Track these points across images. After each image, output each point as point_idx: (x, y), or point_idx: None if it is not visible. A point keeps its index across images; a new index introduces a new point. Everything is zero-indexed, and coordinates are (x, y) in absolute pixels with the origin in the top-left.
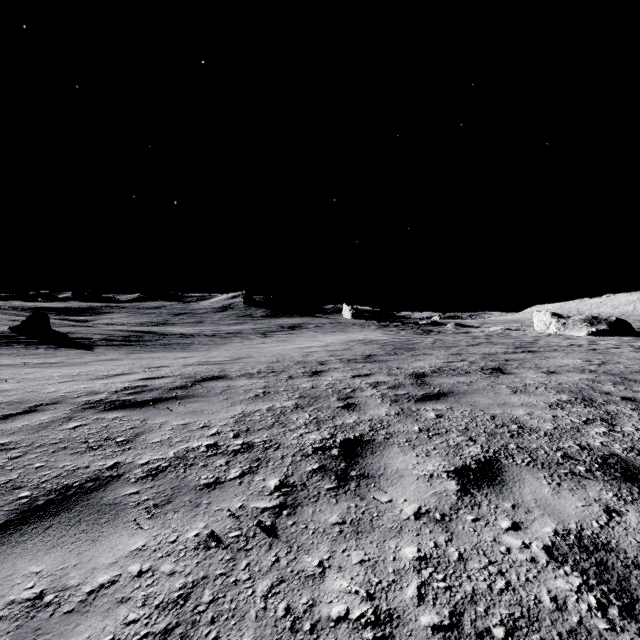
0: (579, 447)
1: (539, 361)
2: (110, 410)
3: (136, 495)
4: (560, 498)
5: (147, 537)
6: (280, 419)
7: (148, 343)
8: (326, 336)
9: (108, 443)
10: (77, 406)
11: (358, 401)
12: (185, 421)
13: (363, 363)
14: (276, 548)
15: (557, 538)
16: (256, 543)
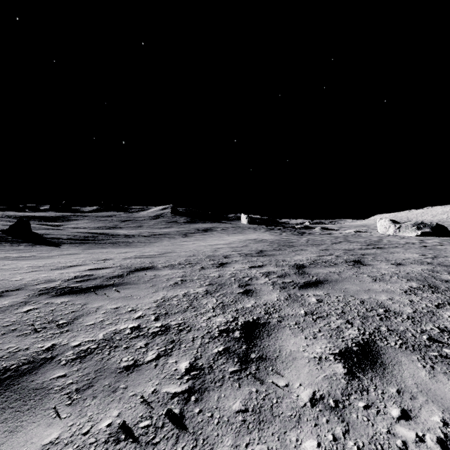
0: (439, 329)
1: (387, 255)
2: (59, 295)
3: (62, 378)
4: (438, 382)
5: (62, 427)
6: (193, 303)
7: (101, 241)
8: (229, 236)
9: (51, 325)
10: (34, 292)
11: (254, 288)
12: (117, 305)
13: (257, 257)
14: (182, 441)
15: (447, 429)
16: (164, 435)
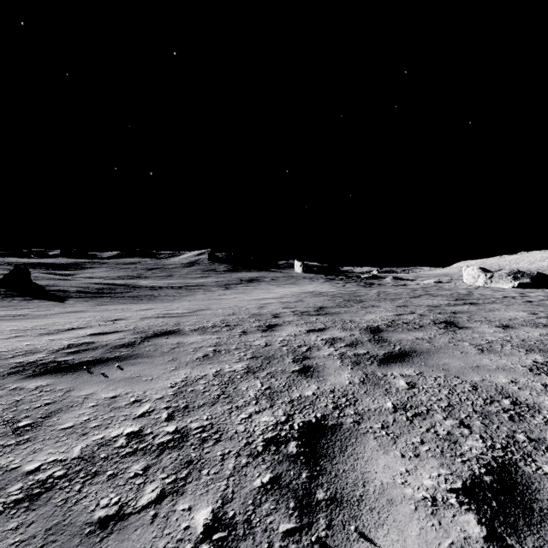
0: None
1: (486, 314)
2: (37, 376)
3: None
4: None
5: None
6: (227, 389)
7: (118, 295)
8: (280, 288)
9: (5, 430)
10: (3, 370)
11: (316, 363)
12: (116, 392)
13: (316, 316)
14: None
15: None
16: None
